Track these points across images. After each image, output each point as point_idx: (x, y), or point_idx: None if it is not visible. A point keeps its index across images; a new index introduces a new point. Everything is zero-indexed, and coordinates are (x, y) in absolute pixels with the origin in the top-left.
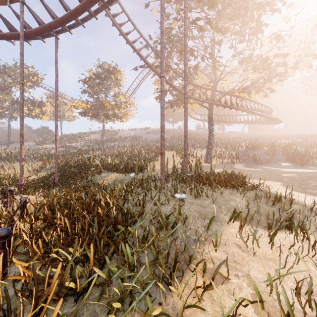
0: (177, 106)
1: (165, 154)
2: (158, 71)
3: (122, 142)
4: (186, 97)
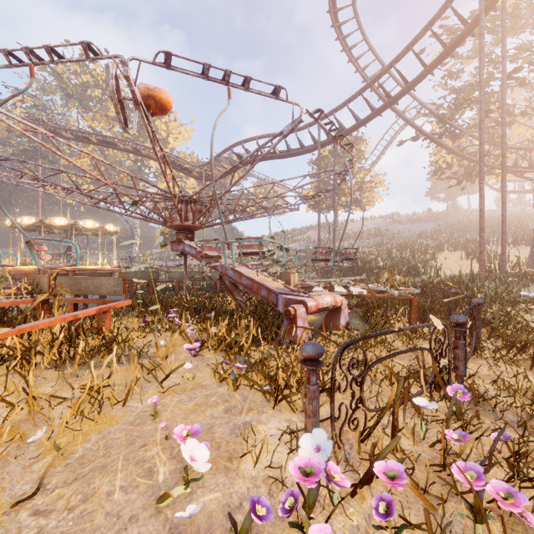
0: (468, 180)
1: (444, 256)
2: (443, 142)
3: (359, 241)
4: (505, 191)
